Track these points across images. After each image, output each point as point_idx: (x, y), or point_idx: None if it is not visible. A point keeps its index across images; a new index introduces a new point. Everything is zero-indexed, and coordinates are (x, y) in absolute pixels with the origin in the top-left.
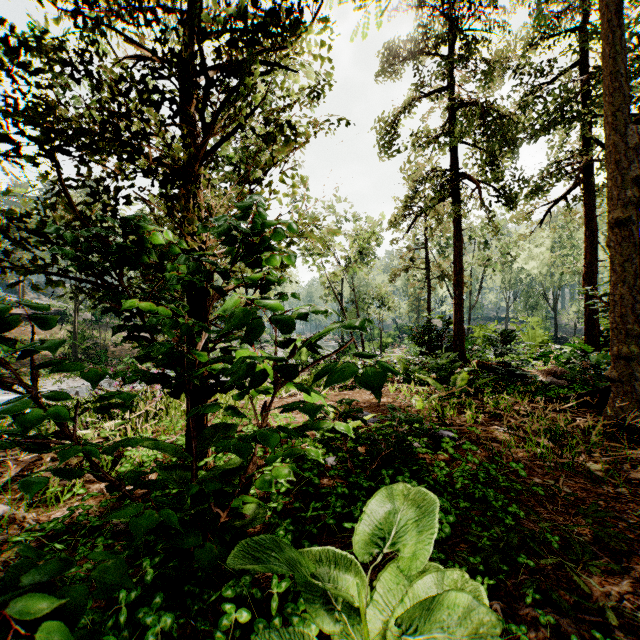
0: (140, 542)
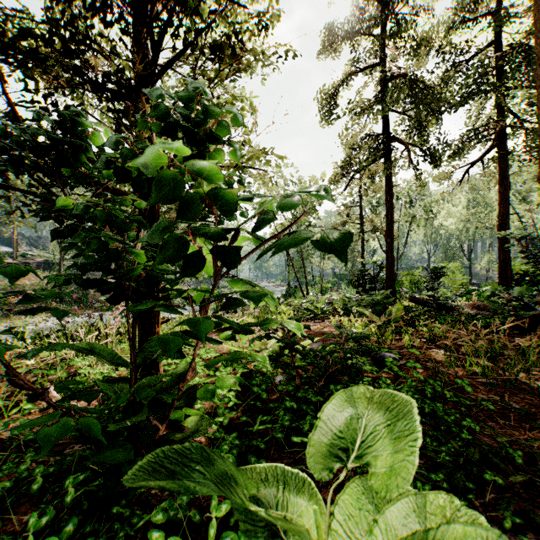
0: (72, 457)
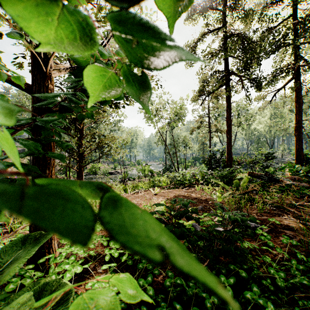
0: None
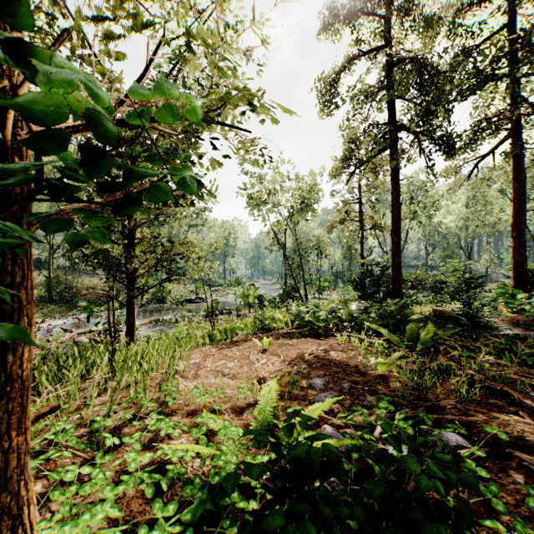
0: None
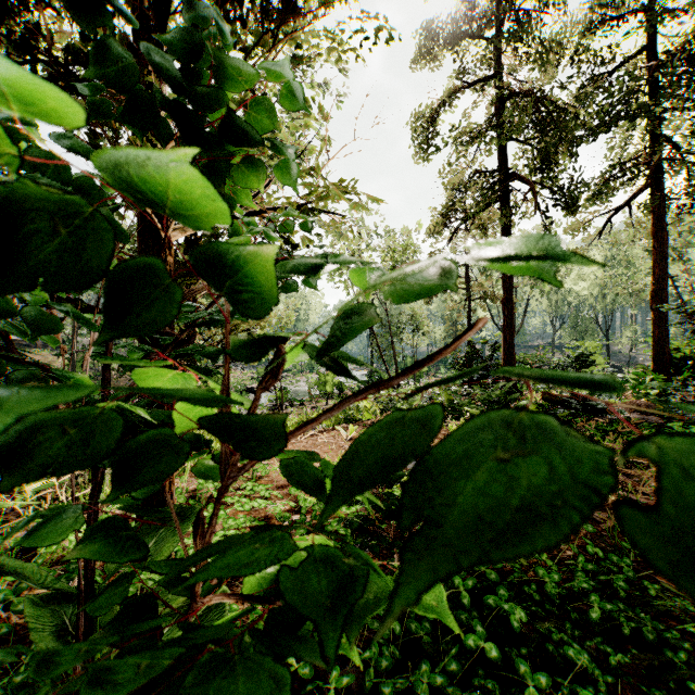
0: None
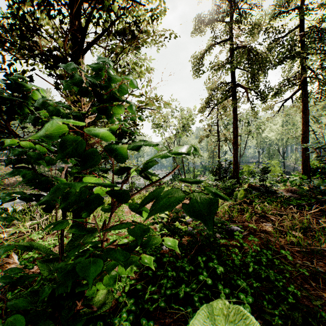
0: None
